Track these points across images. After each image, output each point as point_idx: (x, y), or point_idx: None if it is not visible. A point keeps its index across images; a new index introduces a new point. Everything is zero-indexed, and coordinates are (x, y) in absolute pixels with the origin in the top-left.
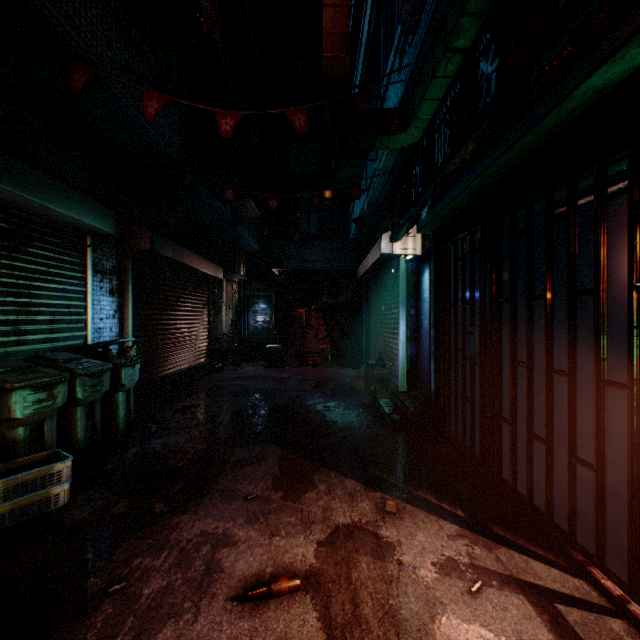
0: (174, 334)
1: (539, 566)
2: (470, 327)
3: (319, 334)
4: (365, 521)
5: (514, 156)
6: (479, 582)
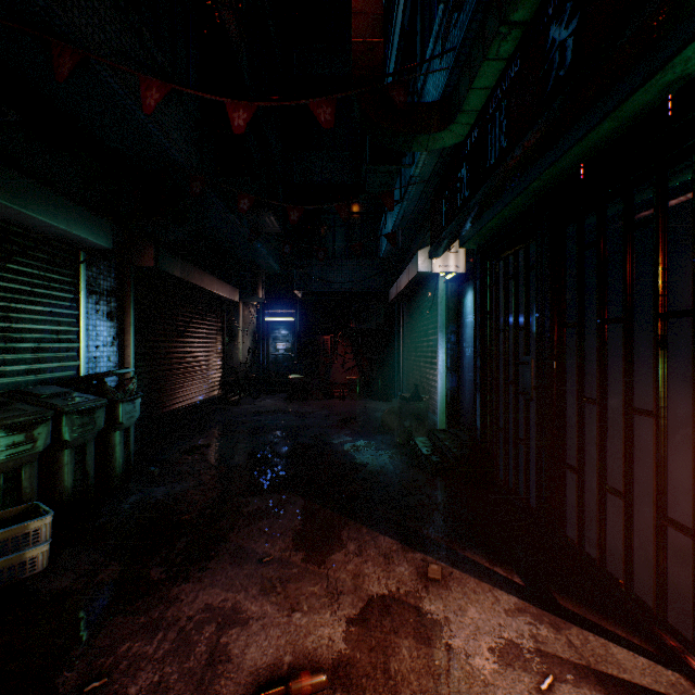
0: (183, 364)
1: (622, 653)
2: (525, 356)
3: (346, 363)
4: (404, 591)
5: (586, 149)
6: (550, 677)
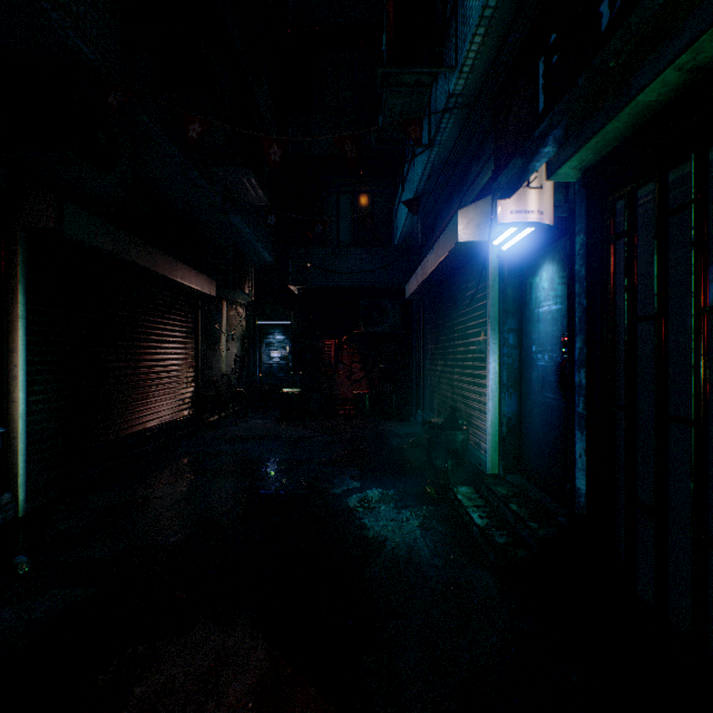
0: (129, 376)
1: None
2: None
3: (353, 374)
4: None
5: None
6: None
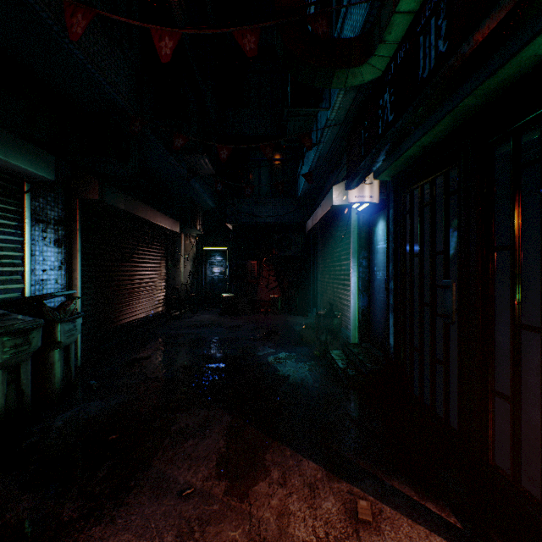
0: (130, 285)
1: None
2: (444, 280)
3: (270, 284)
4: (333, 538)
5: (538, 49)
6: None
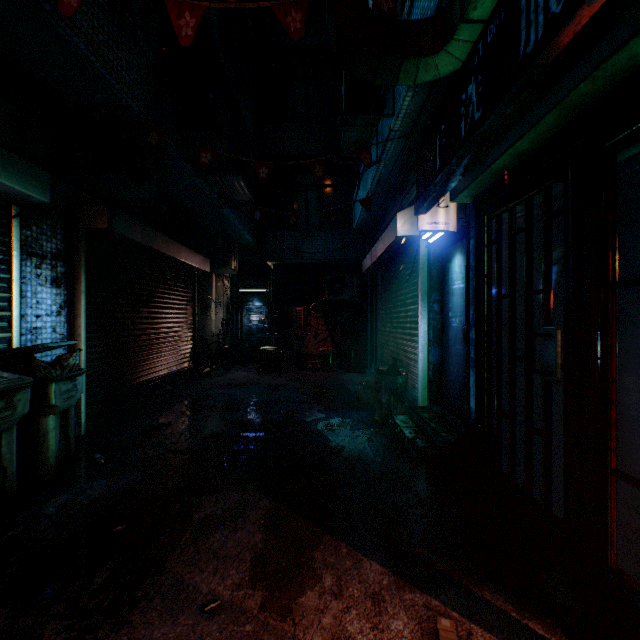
0: (148, 335)
1: None
2: (545, 326)
3: (319, 335)
4: None
5: None
6: None
